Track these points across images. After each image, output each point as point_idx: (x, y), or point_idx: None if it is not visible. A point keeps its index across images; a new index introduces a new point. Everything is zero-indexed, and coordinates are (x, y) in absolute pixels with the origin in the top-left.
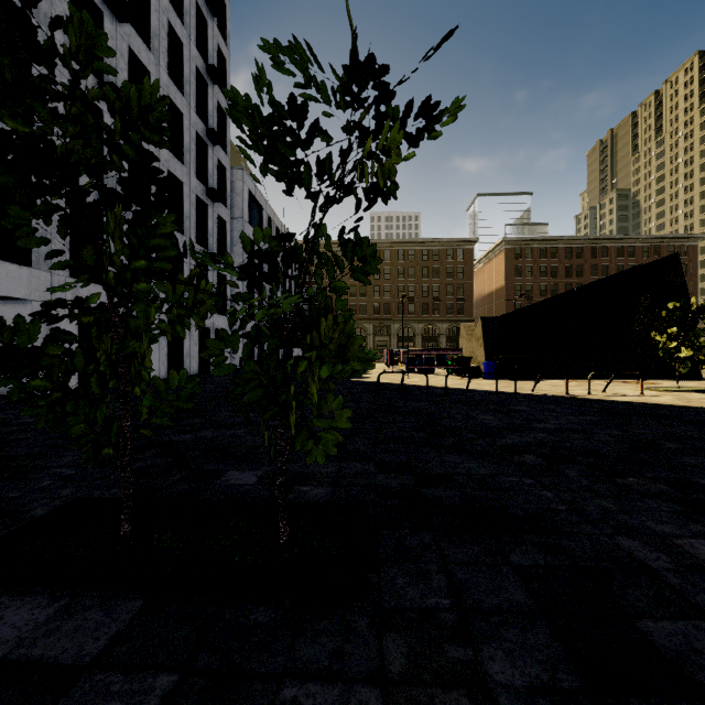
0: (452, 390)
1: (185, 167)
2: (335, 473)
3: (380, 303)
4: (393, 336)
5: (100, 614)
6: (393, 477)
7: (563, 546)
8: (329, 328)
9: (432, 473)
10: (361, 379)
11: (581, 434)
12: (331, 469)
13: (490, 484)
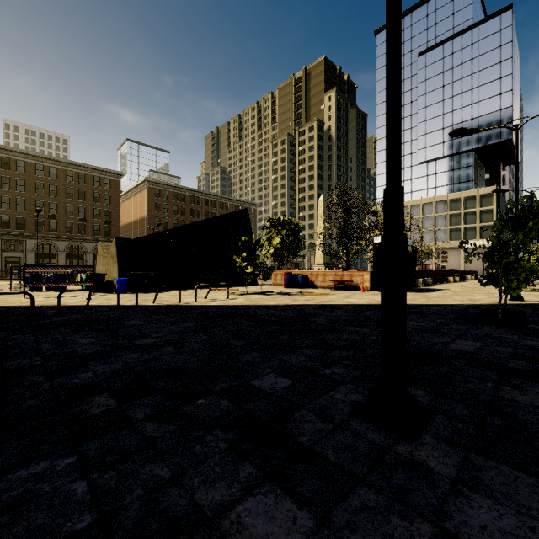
0: (70, 308)
1: None
2: None
3: (10, 216)
4: (30, 252)
5: None
6: None
7: None
8: None
9: None
10: None
11: (174, 346)
12: None
13: None
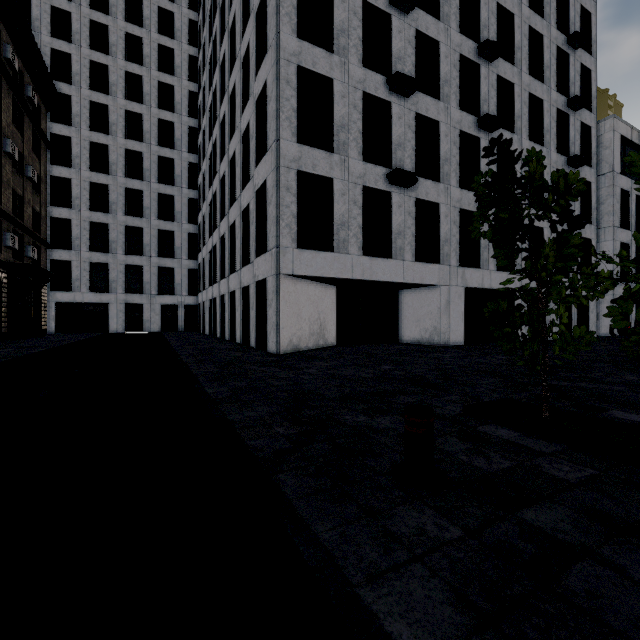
0: None
1: (545, 148)
2: None
3: None
4: None
5: (544, 442)
6: None
7: None
8: None
9: None
10: None
11: None
12: None
13: None
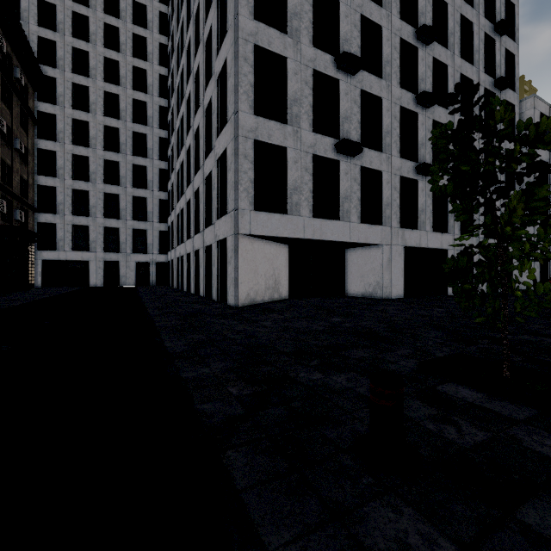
0: None
1: None
2: None
3: None
4: None
5: (511, 405)
6: None
7: None
8: None
9: None
10: None
11: None
12: None
13: None
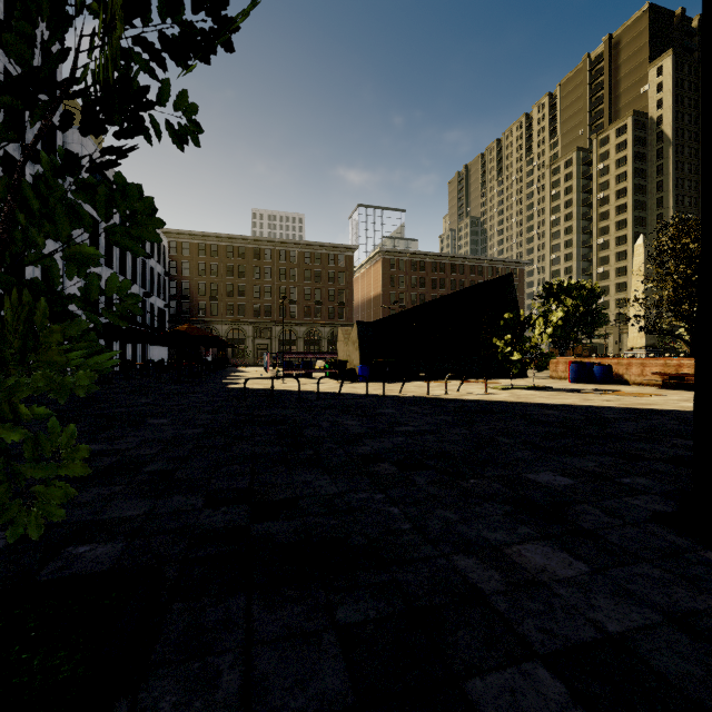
0: (325, 394)
1: None
2: (142, 516)
3: (261, 304)
4: (275, 339)
5: None
6: (223, 512)
7: (400, 582)
8: (13, 313)
9: (274, 499)
10: (231, 385)
11: (435, 435)
12: (138, 511)
13: (338, 505)
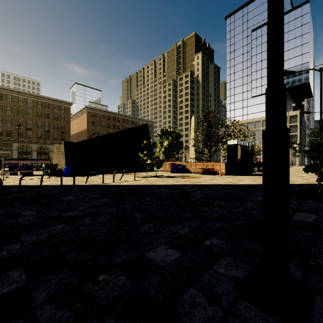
0: (30, 187)
1: None
2: None
3: (3, 128)
4: (14, 151)
5: None
6: None
7: None
8: None
9: None
10: None
11: (92, 217)
12: None
13: None
